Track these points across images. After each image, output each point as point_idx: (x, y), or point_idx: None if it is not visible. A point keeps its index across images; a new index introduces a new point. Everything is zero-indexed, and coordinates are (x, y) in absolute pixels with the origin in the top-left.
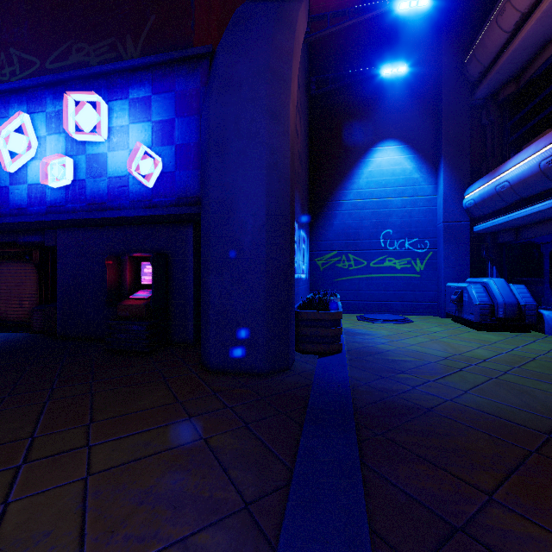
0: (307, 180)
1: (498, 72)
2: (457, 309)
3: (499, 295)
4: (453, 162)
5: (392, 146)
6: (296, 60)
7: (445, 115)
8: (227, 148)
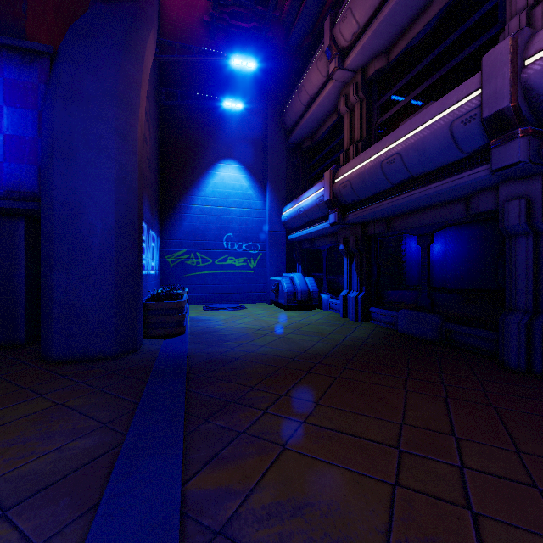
0: (157, 182)
1: (301, 130)
2: (276, 296)
3: (299, 285)
4: (275, 186)
5: (233, 165)
6: (144, 88)
7: (270, 149)
8: (74, 156)
